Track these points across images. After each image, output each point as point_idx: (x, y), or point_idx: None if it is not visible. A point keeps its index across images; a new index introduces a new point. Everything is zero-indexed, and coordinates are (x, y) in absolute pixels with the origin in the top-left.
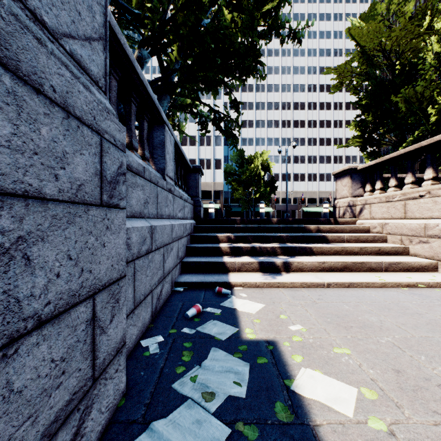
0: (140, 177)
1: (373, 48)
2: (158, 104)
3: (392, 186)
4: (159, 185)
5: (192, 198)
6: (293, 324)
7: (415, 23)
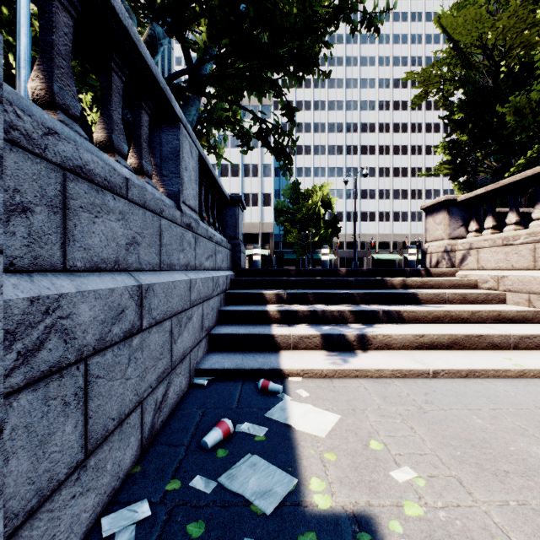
0: (115, 196)
1: (471, 43)
2: (166, 85)
3: (511, 223)
4: (165, 216)
5: (230, 240)
6: (396, 464)
7: (530, 8)
